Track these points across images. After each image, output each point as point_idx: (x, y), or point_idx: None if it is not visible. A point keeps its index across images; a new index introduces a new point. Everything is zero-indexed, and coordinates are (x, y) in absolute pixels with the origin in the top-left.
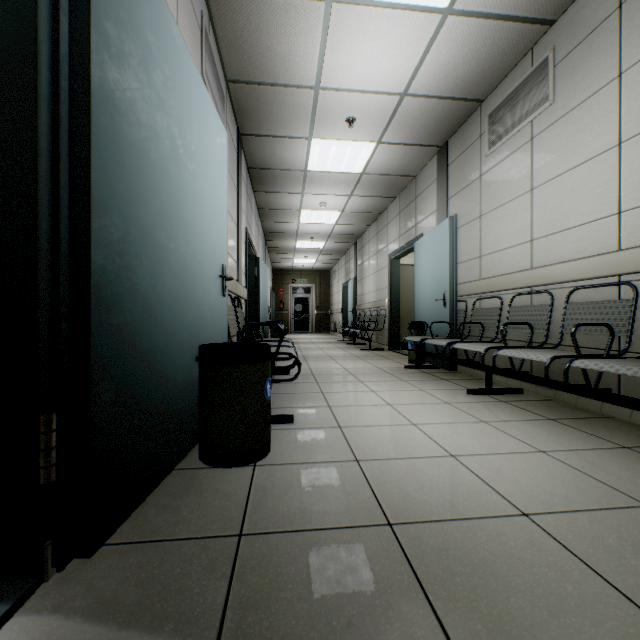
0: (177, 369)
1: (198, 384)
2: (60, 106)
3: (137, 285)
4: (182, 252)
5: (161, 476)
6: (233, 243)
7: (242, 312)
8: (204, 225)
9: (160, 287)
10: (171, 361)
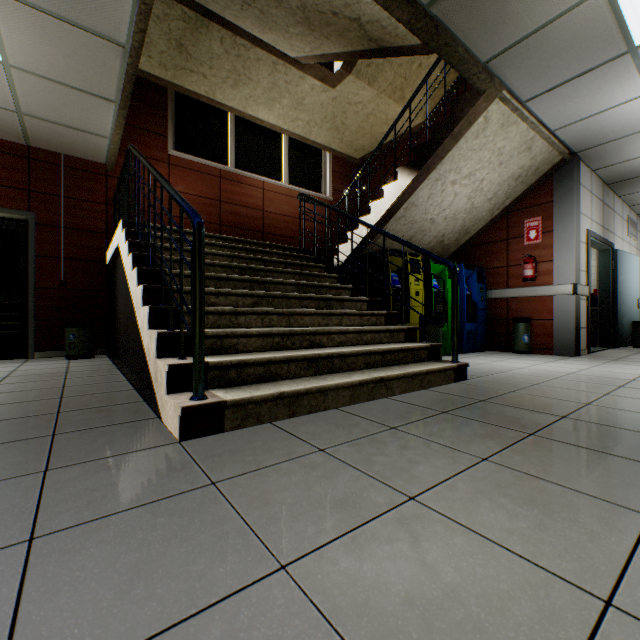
0: (626, 326)
1: (630, 331)
2: (612, 287)
3: (621, 309)
4: (627, 300)
5: (624, 346)
6: None
7: None
8: (632, 291)
9: (623, 309)
10: (625, 324)
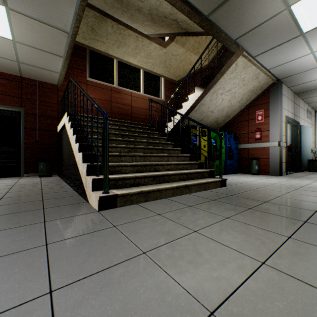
0: (305, 161)
1: (307, 164)
2: (298, 143)
3: (302, 153)
4: (306, 149)
5: (304, 171)
6: (313, 139)
7: (315, 155)
8: (308, 144)
9: (304, 153)
10: (305, 160)
